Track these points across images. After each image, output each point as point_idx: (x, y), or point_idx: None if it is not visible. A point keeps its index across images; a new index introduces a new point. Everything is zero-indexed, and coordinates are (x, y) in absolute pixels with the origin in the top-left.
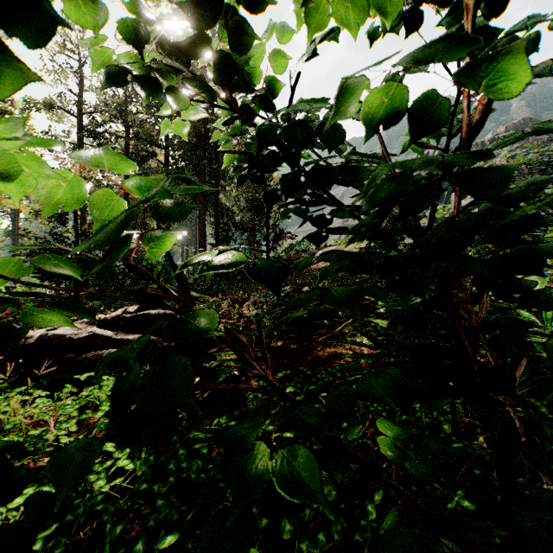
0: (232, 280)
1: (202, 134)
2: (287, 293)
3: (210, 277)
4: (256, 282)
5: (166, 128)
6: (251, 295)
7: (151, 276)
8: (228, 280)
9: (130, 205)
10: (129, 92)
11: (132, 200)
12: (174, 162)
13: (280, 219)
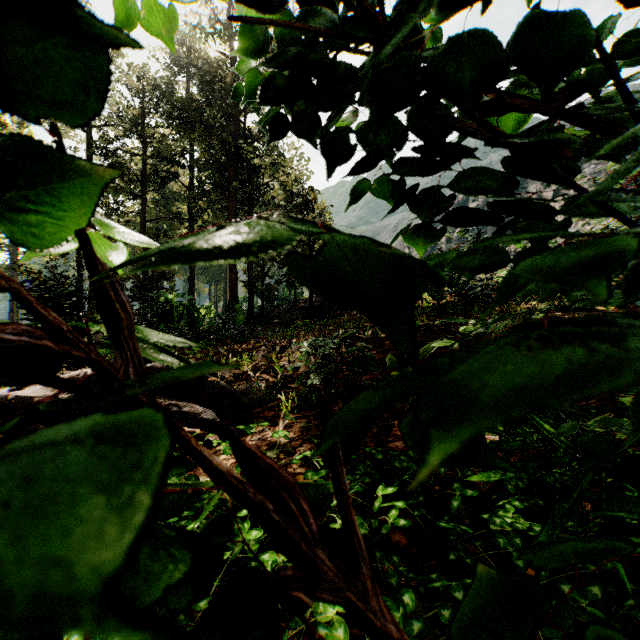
0: (268, 324)
1: (233, 151)
2: (343, 339)
3: (242, 320)
4: (296, 327)
5: (129, 7)
6: (290, 342)
7: (22, 288)
8: (263, 324)
9: (147, 235)
10: (146, 101)
11: (150, 229)
12: (200, 185)
13: (352, 200)
